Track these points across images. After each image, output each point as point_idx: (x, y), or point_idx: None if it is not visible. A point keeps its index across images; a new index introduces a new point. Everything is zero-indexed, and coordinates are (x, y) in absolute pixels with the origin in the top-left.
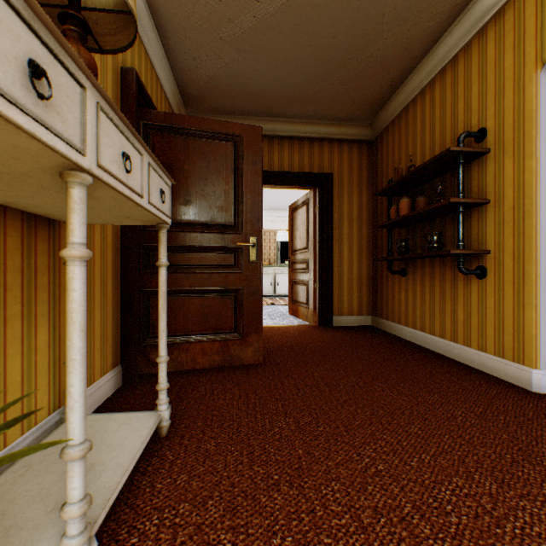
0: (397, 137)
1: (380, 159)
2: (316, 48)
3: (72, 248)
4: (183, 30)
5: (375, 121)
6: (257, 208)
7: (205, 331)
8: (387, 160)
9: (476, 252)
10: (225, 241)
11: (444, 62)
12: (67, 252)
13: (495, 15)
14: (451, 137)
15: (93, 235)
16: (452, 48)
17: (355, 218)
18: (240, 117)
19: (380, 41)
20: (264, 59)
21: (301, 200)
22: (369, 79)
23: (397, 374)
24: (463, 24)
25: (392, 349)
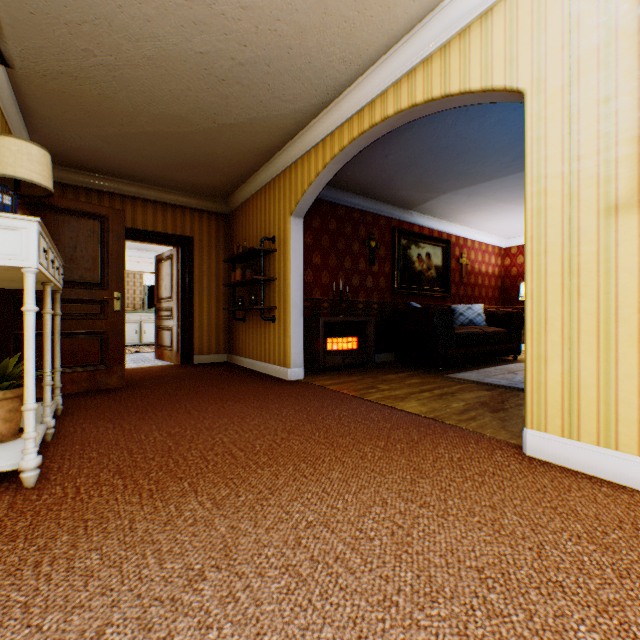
0: (241, 220)
1: (233, 231)
2: (172, 155)
3: (49, 310)
4: (51, 120)
5: (229, 202)
6: (122, 271)
7: (75, 364)
8: (237, 234)
9: (269, 307)
10: (94, 295)
11: (261, 186)
12: (47, 312)
13: (278, 176)
14: (265, 235)
15: None
16: (264, 180)
17: (214, 275)
18: (102, 176)
19: (219, 163)
20: (129, 150)
21: (167, 253)
22: (217, 179)
23: (224, 381)
24: (267, 171)
25: (231, 372)
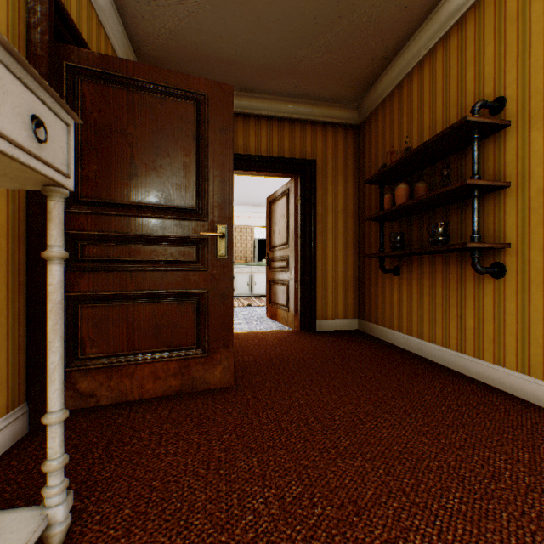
0: (388, 119)
1: (369, 145)
2: None
3: None
4: None
5: (363, 102)
6: (227, 189)
7: (157, 348)
8: (377, 146)
9: (495, 245)
10: (185, 230)
11: (448, 25)
12: None
13: None
14: (458, 112)
15: None
16: (460, 6)
17: (340, 211)
18: None
19: None
20: (237, 9)
21: (281, 190)
22: (360, 47)
23: (403, 397)
24: None
25: (387, 360)
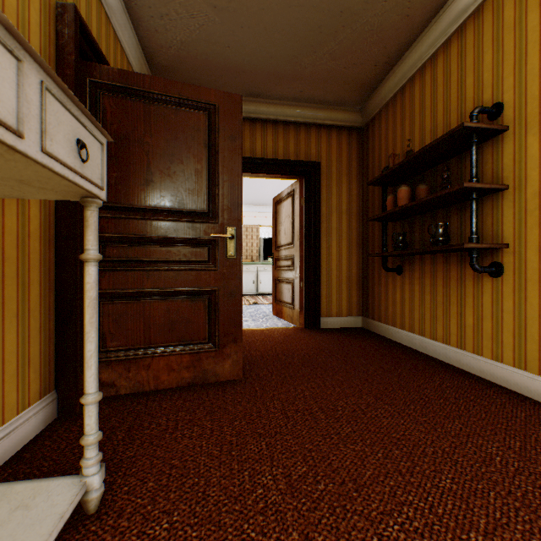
0: (391, 122)
1: (372, 147)
2: (305, 9)
3: None
4: None
5: (367, 106)
6: (236, 193)
7: (171, 342)
8: (380, 148)
9: (493, 246)
10: (197, 232)
11: (449, 32)
12: None
13: None
14: (458, 117)
15: (1, 217)
16: (460, 14)
17: (344, 211)
18: None
19: (378, 3)
20: (245, 21)
21: (286, 191)
22: (363, 54)
23: (404, 390)
24: None
25: (389, 356)
